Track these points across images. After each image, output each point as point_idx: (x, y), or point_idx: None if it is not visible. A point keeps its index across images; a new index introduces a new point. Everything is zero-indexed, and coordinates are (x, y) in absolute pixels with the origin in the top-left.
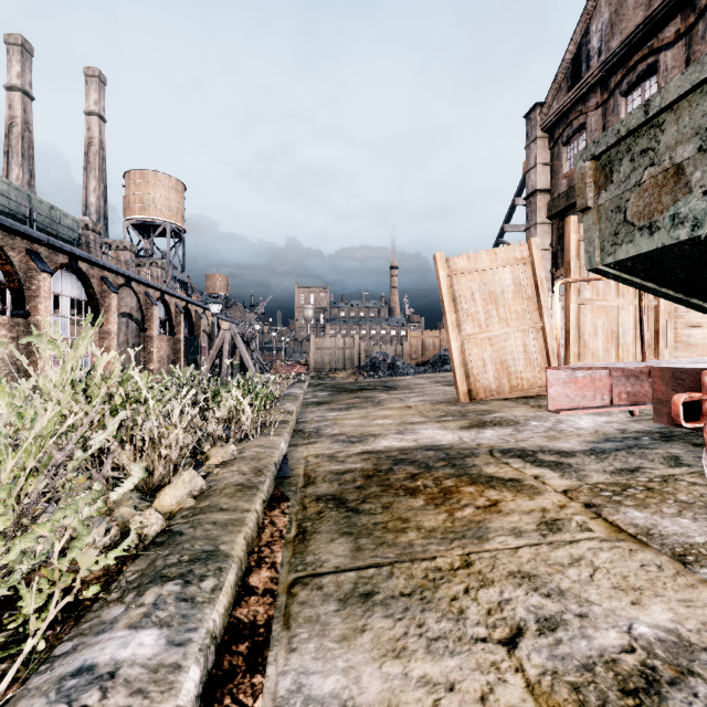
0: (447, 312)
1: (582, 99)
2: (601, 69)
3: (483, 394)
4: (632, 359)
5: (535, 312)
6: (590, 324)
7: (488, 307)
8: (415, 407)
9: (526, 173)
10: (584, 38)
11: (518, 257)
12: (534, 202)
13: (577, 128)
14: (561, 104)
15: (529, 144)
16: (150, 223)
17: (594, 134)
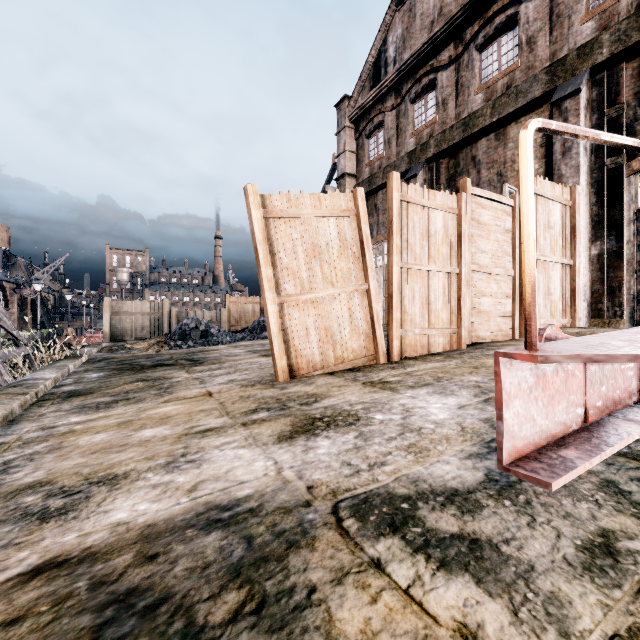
0: (263, 264)
1: (381, 100)
2: (396, 75)
3: (306, 369)
4: (441, 325)
5: (360, 272)
6: (409, 288)
7: (312, 263)
8: (218, 393)
9: (337, 157)
10: (383, 46)
11: (344, 208)
12: (343, 184)
13: (377, 124)
14: (365, 100)
15: (339, 131)
16: None
17: (390, 131)
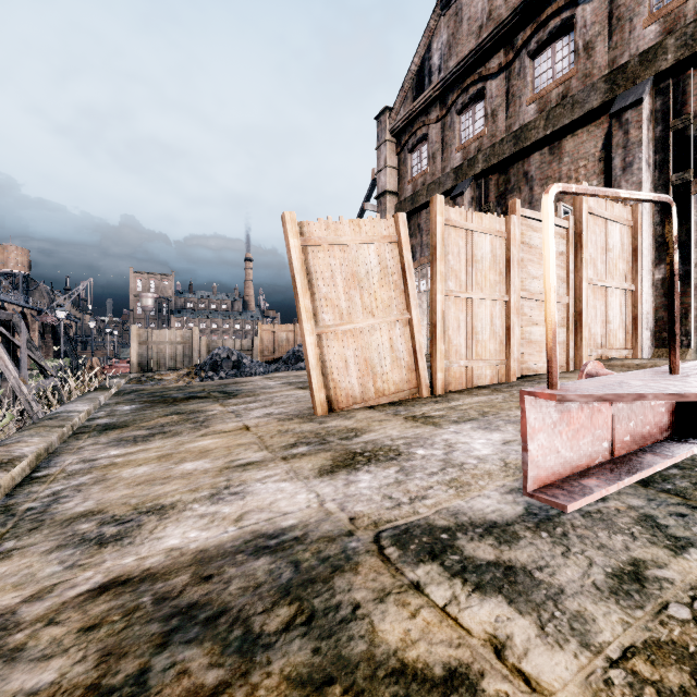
0: (301, 294)
1: (425, 111)
2: (441, 84)
3: (345, 403)
4: (489, 356)
5: (402, 301)
6: (454, 318)
7: (351, 292)
8: (256, 427)
9: (377, 174)
10: (427, 53)
11: (385, 234)
12: (384, 203)
13: (420, 138)
14: (408, 112)
15: (380, 145)
16: None
17: (435, 145)
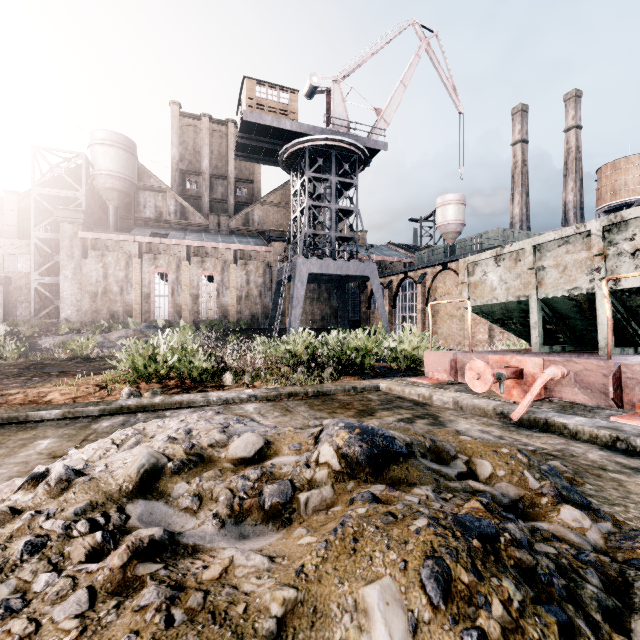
0: None
1: None
2: None
3: None
4: None
5: None
6: None
7: None
8: None
9: None
10: None
11: None
12: None
13: None
14: None
15: None
16: (621, 205)
17: None
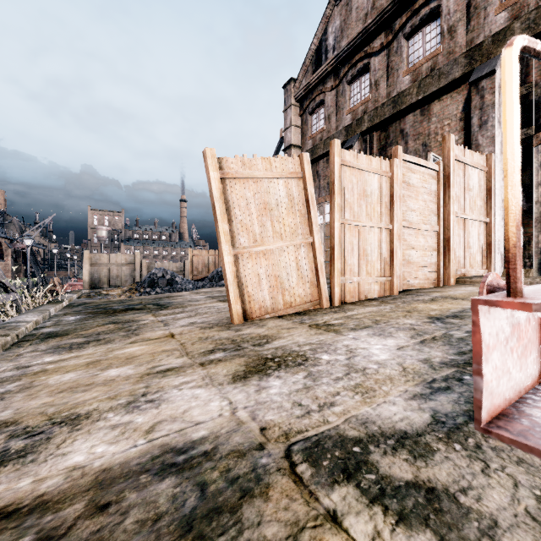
0: (220, 219)
1: (322, 82)
2: (335, 60)
3: (258, 313)
4: (376, 274)
5: (306, 227)
6: (348, 242)
7: (263, 219)
8: (180, 335)
9: (284, 131)
10: (324, 36)
11: (291, 171)
12: (289, 154)
13: (318, 103)
14: (309, 82)
15: (286, 108)
16: None
17: (330, 109)
